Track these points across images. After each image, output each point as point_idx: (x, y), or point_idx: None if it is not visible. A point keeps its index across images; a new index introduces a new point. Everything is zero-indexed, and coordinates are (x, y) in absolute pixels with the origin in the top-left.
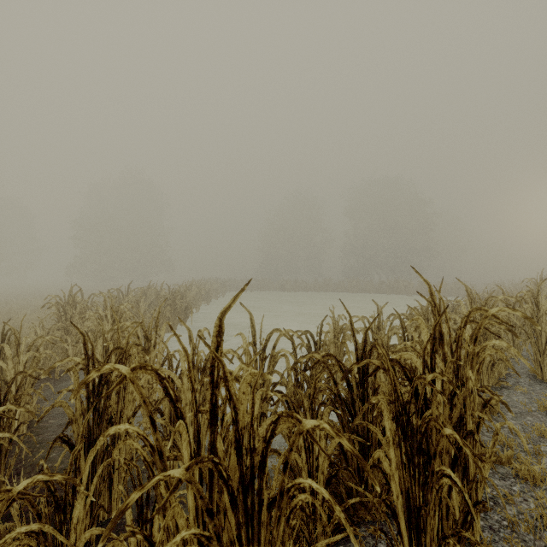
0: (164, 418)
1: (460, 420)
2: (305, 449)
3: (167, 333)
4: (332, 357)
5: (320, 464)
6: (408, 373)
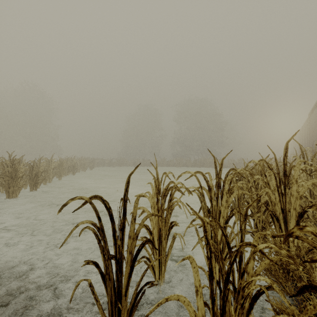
0: None
1: None
2: None
3: (6, 199)
4: None
5: None
6: None
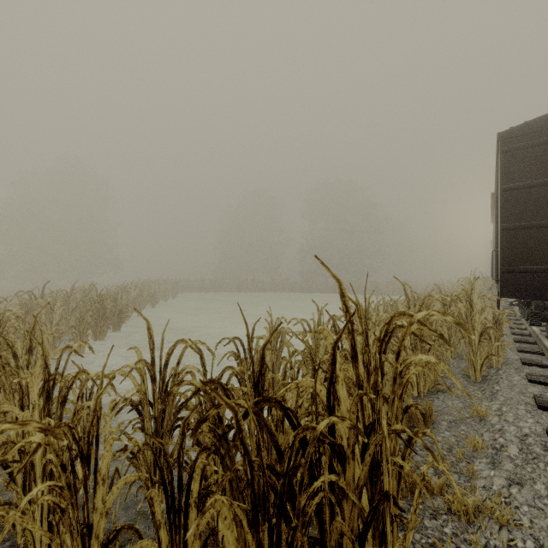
0: (7, 472)
1: (377, 468)
2: (170, 523)
3: (93, 342)
4: (216, 384)
5: (190, 545)
6: (294, 419)
